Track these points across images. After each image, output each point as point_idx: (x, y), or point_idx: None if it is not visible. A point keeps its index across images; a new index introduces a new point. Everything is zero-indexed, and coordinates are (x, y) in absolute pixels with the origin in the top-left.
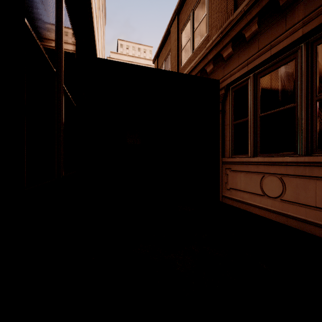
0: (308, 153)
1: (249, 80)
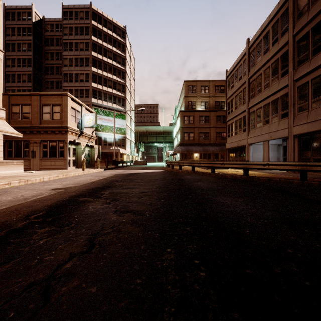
0: (24, 158)
1: (13, 141)
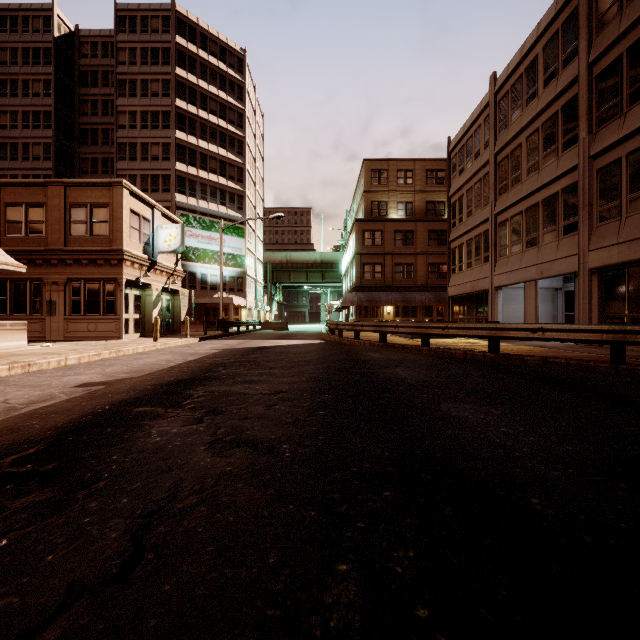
0: (31, 315)
1: (8, 281)
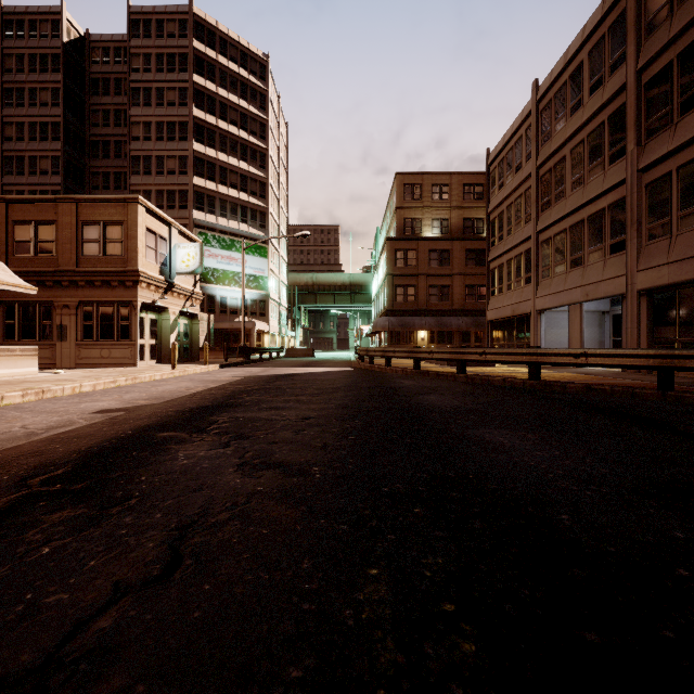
0: (40, 341)
1: (16, 304)
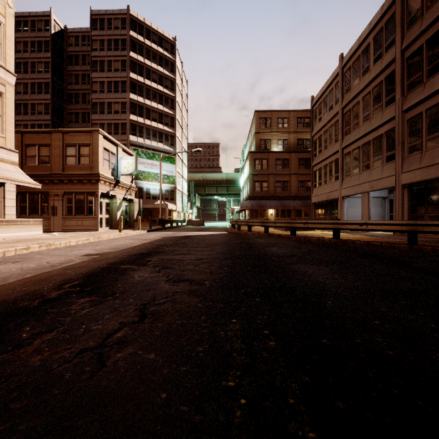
0: (41, 216)
1: (27, 194)
